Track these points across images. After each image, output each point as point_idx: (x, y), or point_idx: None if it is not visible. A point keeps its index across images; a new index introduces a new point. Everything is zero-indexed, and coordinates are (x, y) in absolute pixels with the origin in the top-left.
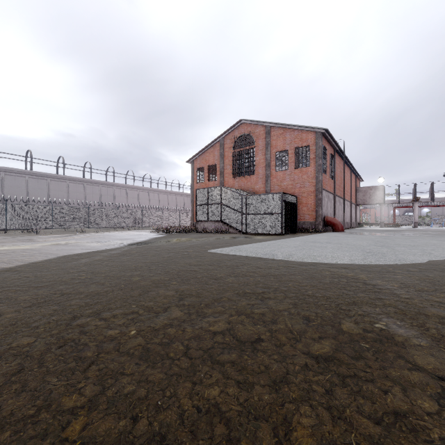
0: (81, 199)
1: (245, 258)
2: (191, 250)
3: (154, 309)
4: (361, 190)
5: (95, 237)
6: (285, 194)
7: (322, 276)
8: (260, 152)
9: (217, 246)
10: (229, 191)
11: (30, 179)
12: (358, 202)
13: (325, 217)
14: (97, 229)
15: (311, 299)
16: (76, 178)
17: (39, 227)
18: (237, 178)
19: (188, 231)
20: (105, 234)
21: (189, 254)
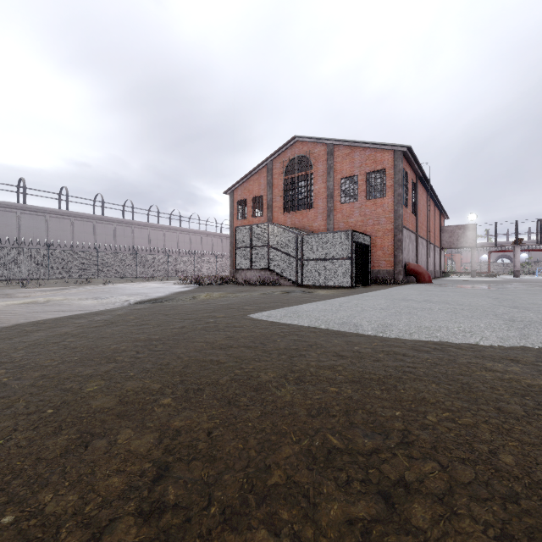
0: (90, 242)
1: (309, 331)
2: (222, 315)
3: (60, 541)
4: (446, 229)
5: (97, 291)
6: (355, 232)
7: (487, 387)
8: (320, 179)
9: (263, 307)
10: (279, 229)
11: (23, 215)
12: (443, 245)
13: (406, 264)
14: (107, 279)
15: (541, 503)
16: (83, 214)
17: (32, 276)
18: (289, 213)
19: (225, 283)
20: (112, 287)
21: (216, 323)
